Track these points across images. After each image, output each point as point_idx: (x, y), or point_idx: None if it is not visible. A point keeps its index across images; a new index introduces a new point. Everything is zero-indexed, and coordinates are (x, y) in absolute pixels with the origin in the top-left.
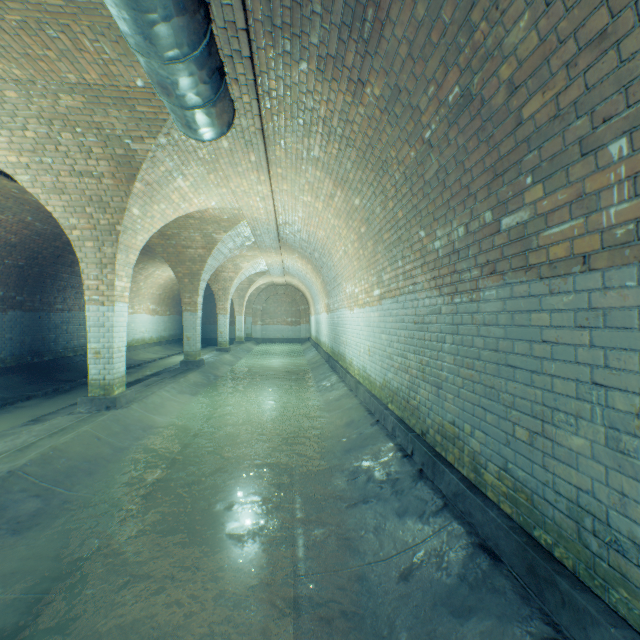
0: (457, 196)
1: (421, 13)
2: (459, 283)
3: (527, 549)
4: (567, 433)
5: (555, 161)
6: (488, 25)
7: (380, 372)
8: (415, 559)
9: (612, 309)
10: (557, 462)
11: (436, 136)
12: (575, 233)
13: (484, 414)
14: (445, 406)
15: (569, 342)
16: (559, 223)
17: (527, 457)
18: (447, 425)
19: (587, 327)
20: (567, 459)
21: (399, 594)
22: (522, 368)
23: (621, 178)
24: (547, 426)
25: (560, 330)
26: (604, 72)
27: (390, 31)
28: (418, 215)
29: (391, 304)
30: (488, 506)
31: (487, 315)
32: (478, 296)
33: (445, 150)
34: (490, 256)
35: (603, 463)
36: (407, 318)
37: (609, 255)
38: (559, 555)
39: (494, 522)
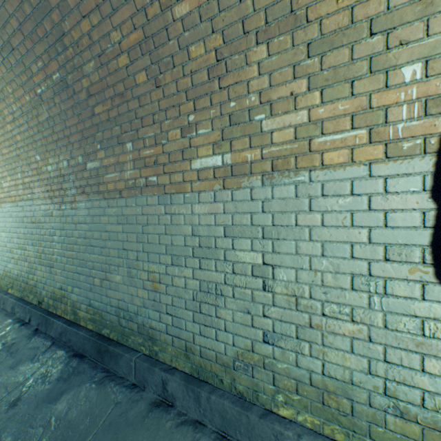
0: (63, 140)
1: (29, 11)
2: (65, 196)
3: (98, 341)
4: (115, 275)
5: (110, 142)
6: (75, 52)
7: (1, 265)
8: (25, 388)
9: (129, 215)
10: (112, 291)
11: (46, 95)
12: (117, 179)
13: (80, 277)
14: (56, 278)
15: (116, 231)
16: (112, 173)
17: (100, 293)
18: (58, 291)
19: (122, 223)
20: (115, 288)
21: (8, 418)
22: (98, 246)
23: (131, 159)
24: (108, 274)
25: (113, 225)
26: (124, 111)
27: (1, 2)
28: (35, 143)
29: (12, 207)
30: (80, 330)
31: (81, 217)
32: (76, 206)
33: (53, 108)
34: (82, 183)
35: (127, 284)
36: (27, 219)
37: (128, 192)
38: (113, 336)
39: (83, 337)
